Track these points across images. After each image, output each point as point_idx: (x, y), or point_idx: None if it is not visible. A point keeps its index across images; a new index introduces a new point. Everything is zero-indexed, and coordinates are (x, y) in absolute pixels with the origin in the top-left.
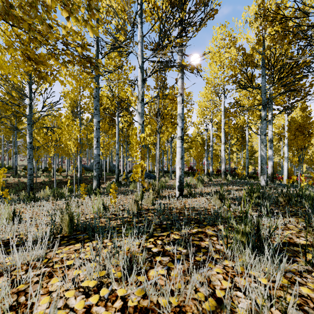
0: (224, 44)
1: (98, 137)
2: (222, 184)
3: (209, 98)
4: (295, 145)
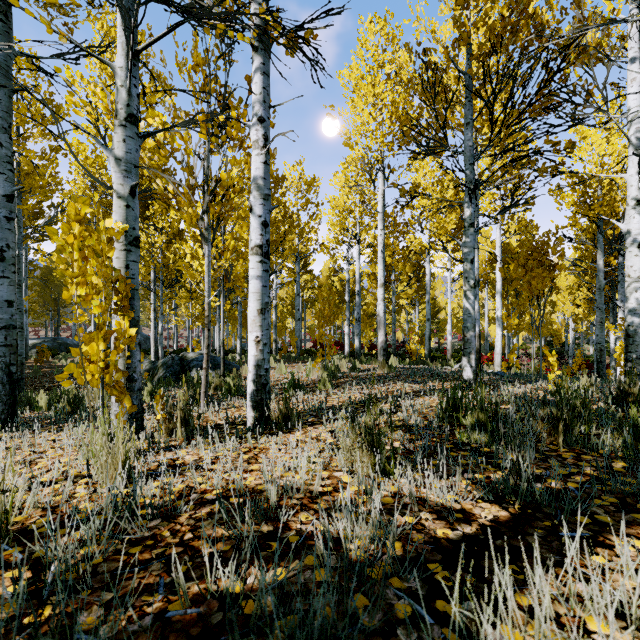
0: (383, 59)
1: (7, 245)
2: (380, 377)
3: (353, 188)
4: (525, 290)
